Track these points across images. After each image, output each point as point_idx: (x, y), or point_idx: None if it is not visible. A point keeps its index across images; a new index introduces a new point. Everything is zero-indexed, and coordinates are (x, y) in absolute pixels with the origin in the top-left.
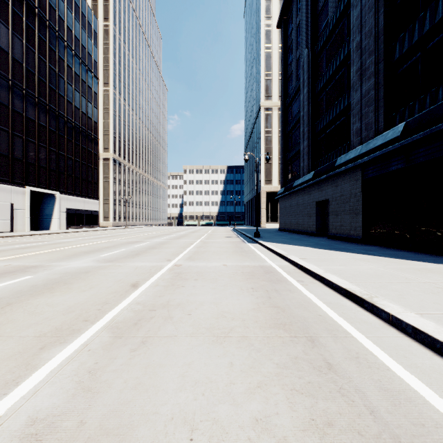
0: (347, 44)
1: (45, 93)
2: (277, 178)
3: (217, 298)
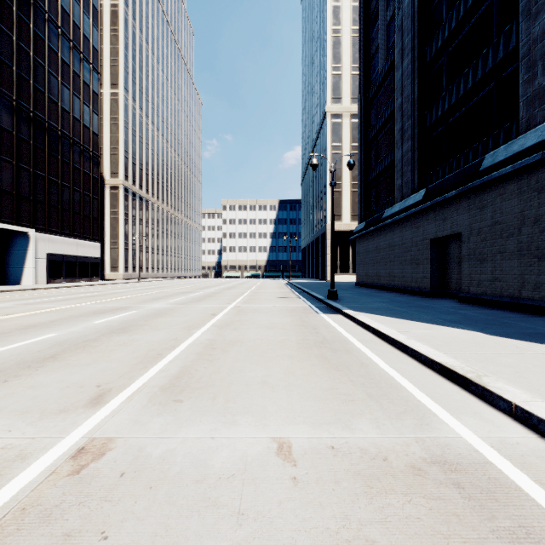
0: None
1: (11, 82)
2: (348, 212)
3: None
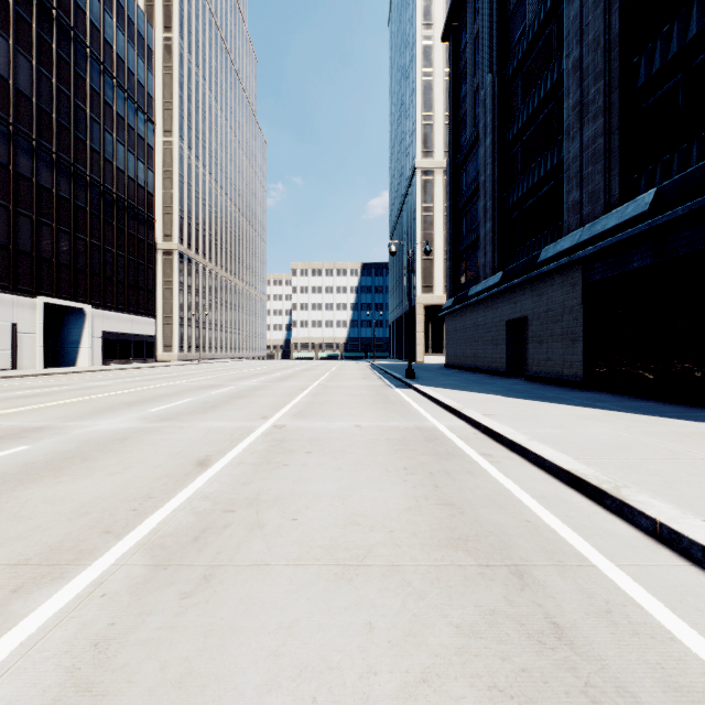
0: (558, 64)
1: (68, 145)
2: (441, 283)
3: (345, 488)
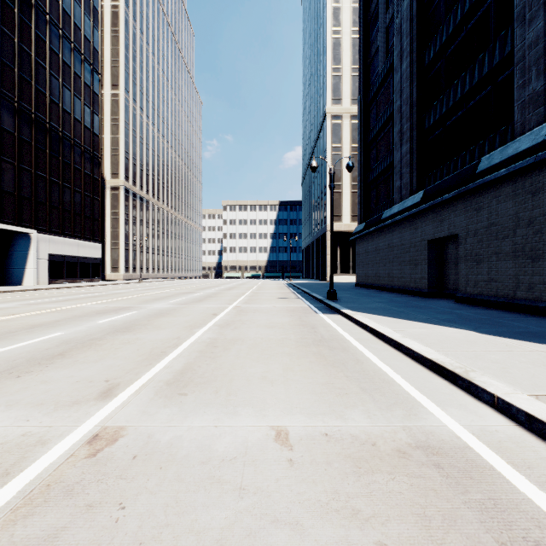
0: None
1: (12, 84)
2: (348, 212)
3: None
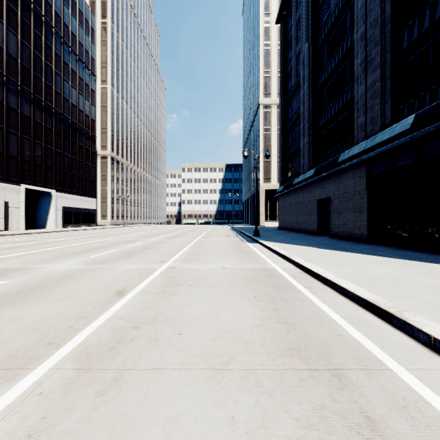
0: (350, 36)
1: (41, 89)
2: (276, 176)
3: (214, 310)
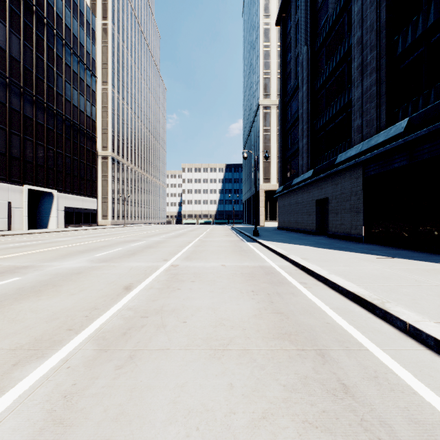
0: (348, 40)
1: (43, 91)
2: (275, 176)
3: (215, 303)
